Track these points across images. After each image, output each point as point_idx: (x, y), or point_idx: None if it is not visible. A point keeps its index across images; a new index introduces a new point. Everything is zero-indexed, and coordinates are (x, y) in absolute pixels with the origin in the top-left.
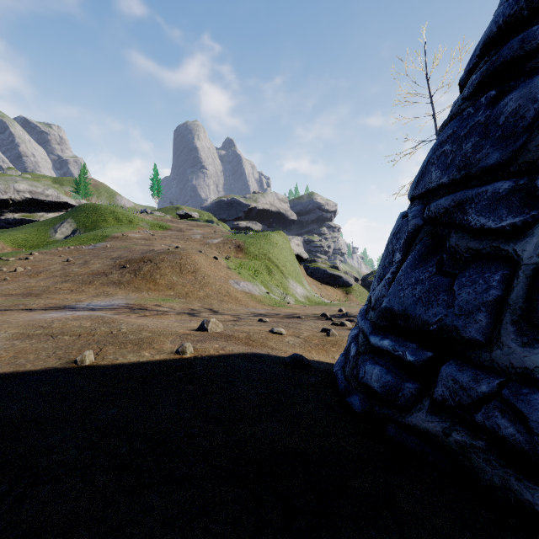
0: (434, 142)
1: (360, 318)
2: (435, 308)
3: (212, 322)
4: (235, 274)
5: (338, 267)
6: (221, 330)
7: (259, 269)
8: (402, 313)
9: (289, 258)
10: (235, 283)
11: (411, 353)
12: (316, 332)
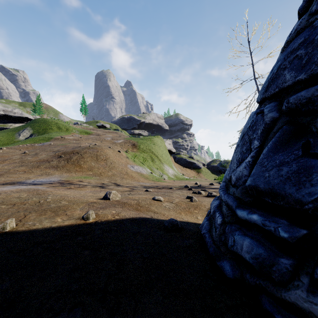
0: (282, 54)
1: (222, 193)
2: (309, 188)
3: (113, 193)
4: (131, 161)
5: (193, 157)
6: (119, 198)
7: (146, 158)
8: (268, 191)
9: (164, 151)
10: (131, 167)
11: (284, 229)
12: (183, 198)
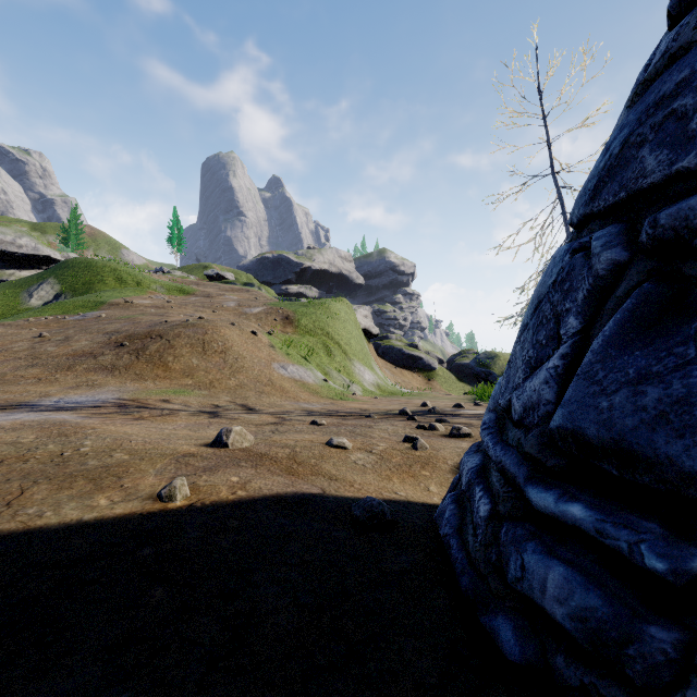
0: (633, 111)
1: (489, 440)
2: None
3: (236, 431)
4: (281, 356)
5: (418, 345)
6: (251, 444)
7: (315, 347)
8: (610, 447)
9: (354, 333)
10: (281, 367)
11: (656, 550)
12: (396, 442)
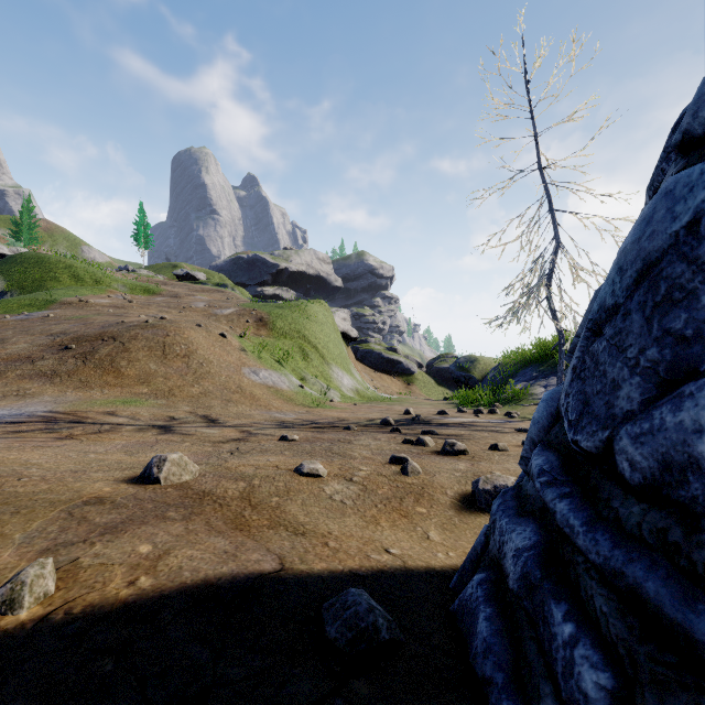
0: None
1: (570, 511)
2: None
3: (172, 461)
4: (252, 360)
5: (397, 349)
6: (194, 476)
7: (290, 351)
8: None
9: (332, 336)
10: (252, 372)
11: None
12: (381, 464)
